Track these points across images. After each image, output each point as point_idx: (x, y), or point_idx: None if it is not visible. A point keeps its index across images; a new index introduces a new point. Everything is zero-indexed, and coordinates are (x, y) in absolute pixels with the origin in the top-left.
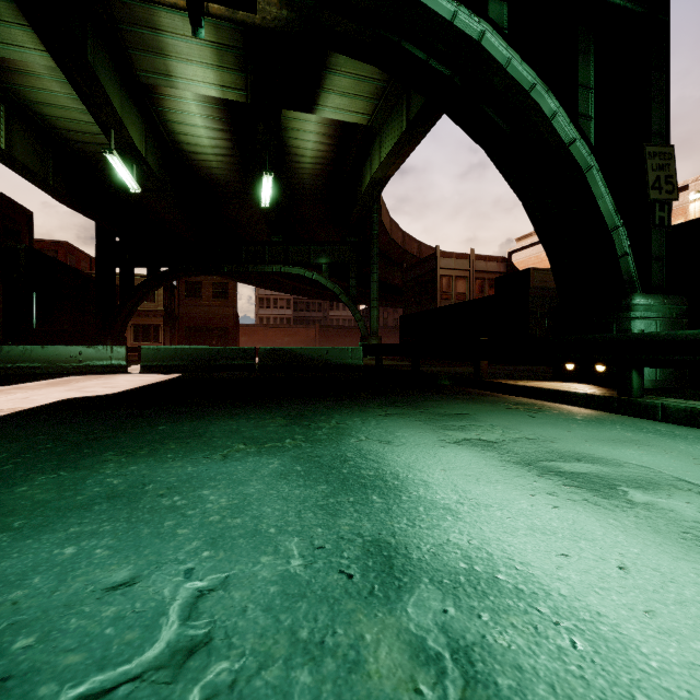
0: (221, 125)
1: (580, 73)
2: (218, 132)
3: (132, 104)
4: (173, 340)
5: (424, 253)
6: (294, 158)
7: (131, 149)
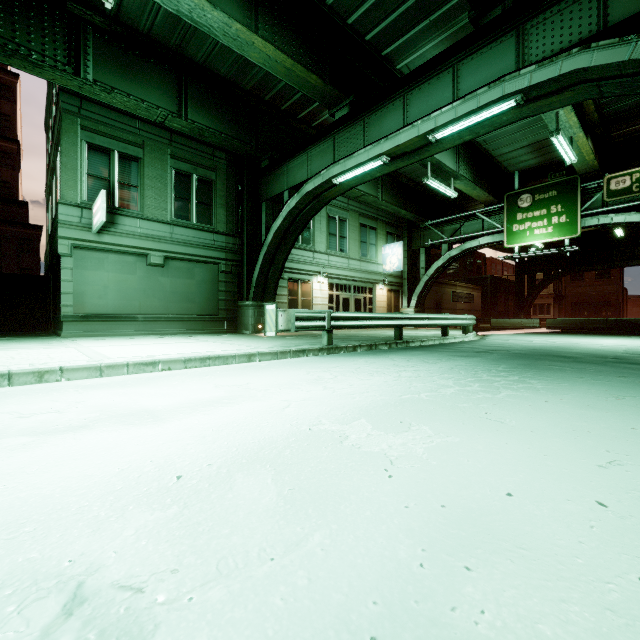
0: None
1: None
2: None
3: None
4: (560, 313)
5: None
6: None
7: None
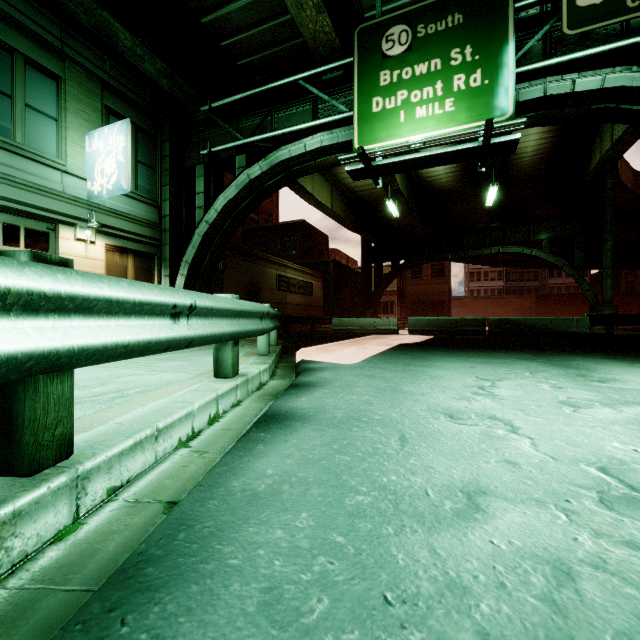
0: None
1: None
2: None
3: None
4: (401, 312)
5: None
6: (514, 156)
7: (397, 192)
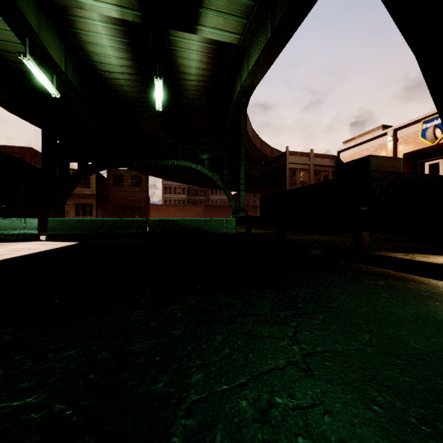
0: (124, 45)
1: None
2: (122, 53)
3: (51, 25)
4: (104, 215)
5: (275, 155)
6: (182, 76)
7: (48, 59)
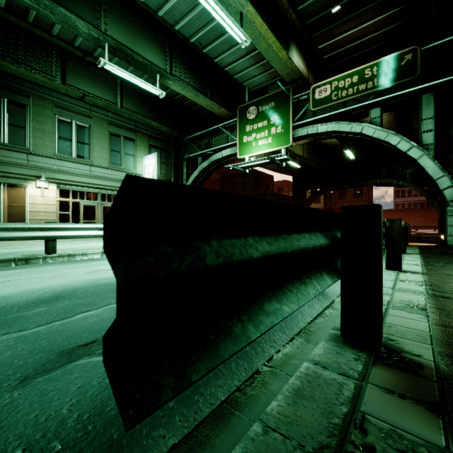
0: None
1: (424, 114)
2: None
3: None
4: None
5: None
6: None
7: (295, 155)
